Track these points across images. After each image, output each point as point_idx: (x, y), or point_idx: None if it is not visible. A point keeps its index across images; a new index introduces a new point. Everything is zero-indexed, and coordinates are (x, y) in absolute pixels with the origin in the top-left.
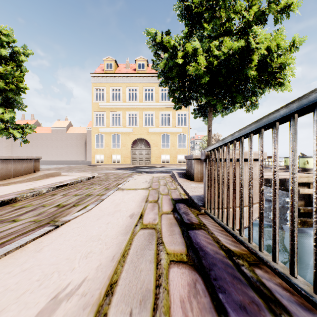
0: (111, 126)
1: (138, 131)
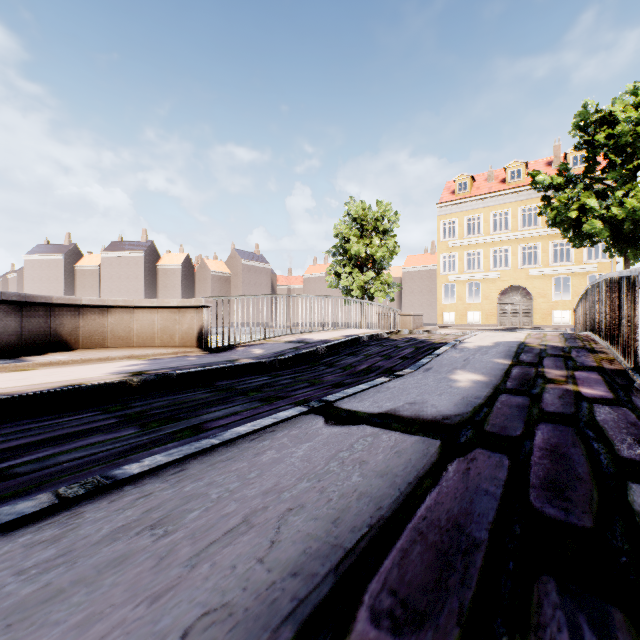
0: (466, 271)
1: (509, 275)
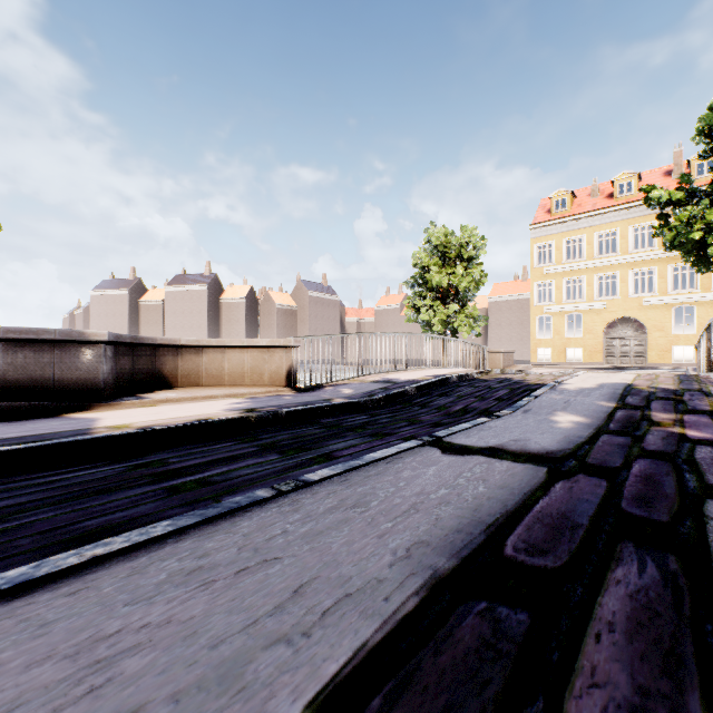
0: (565, 302)
1: (618, 306)
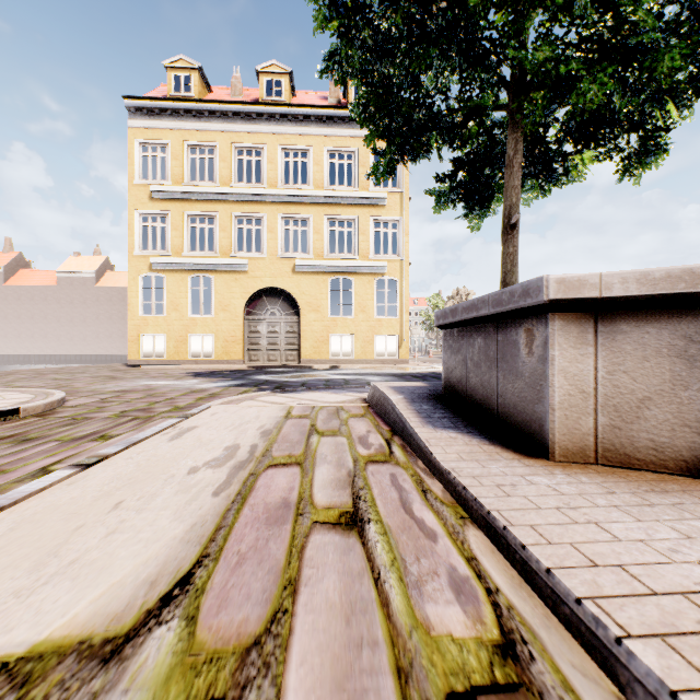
0: (187, 253)
1: (265, 268)
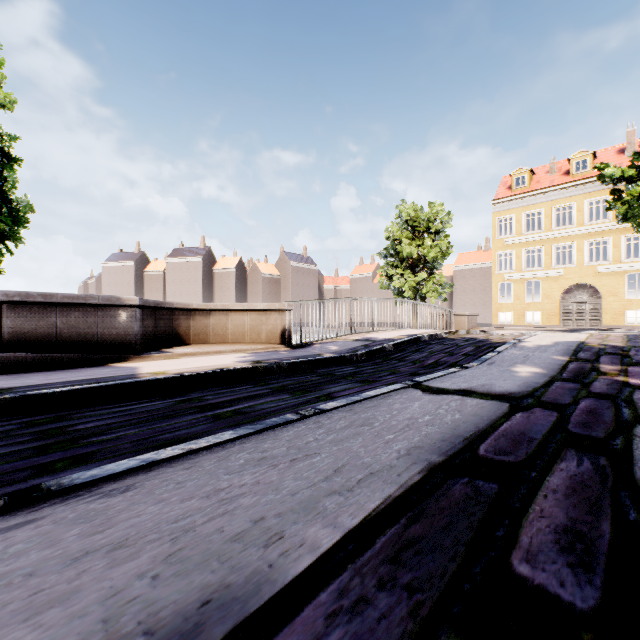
0: (524, 270)
1: (574, 273)
